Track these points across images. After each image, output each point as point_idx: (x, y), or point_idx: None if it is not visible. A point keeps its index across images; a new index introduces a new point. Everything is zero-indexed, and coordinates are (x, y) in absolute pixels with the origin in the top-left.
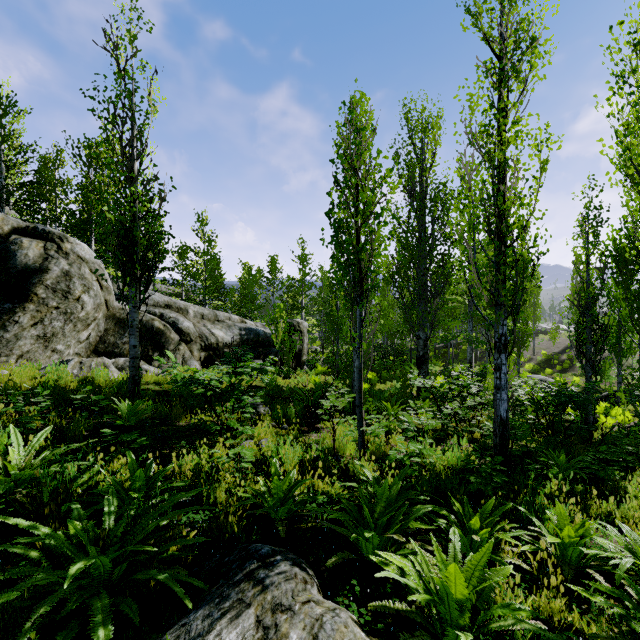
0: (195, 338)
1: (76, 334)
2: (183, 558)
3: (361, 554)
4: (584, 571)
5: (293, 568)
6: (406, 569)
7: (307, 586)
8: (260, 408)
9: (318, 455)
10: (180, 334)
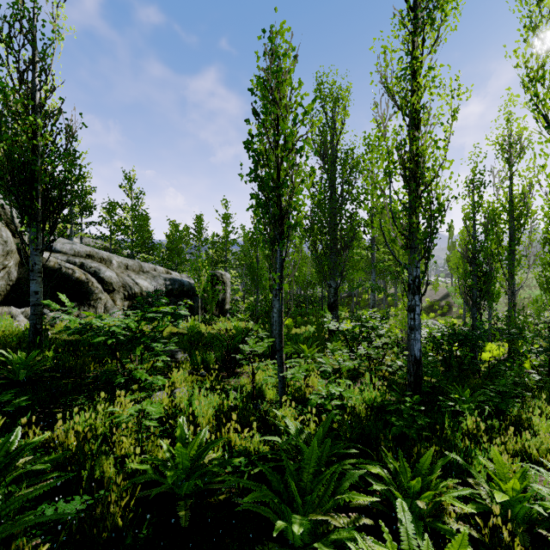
0: (118, 288)
1: None
2: None
3: (286, 540)
4: (534, 530)
5: None
6: None
7: None
8: (178, 355)
9: (236, 404)
10: (102, 283)
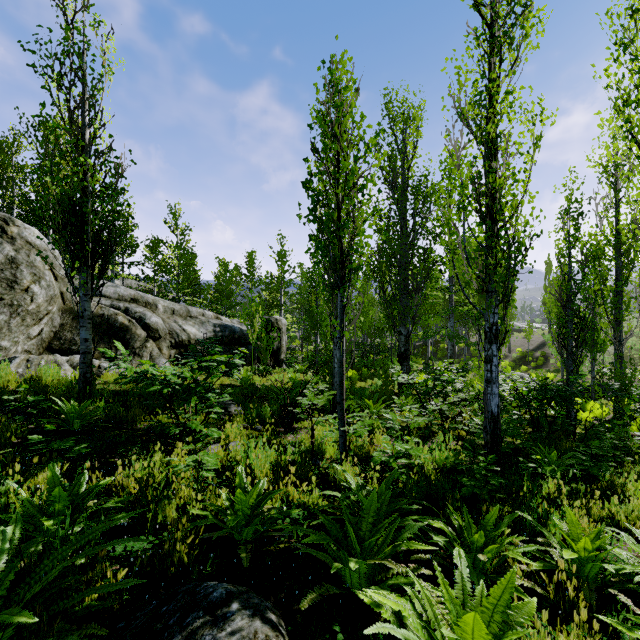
0: (164, 335)
1: (25, 329)
2: (107, 607)
3: (344, 585)
4: (605, 590)
5: (253, 622)
6: (405, 615)
7: None
8: (232, 408)
9: (294, 459)
10: (147, 330)
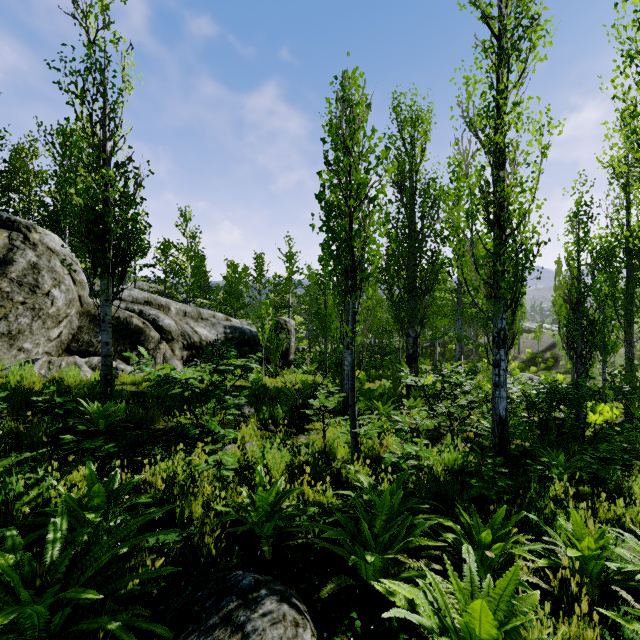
0: (177, 336)
1: (45, 332)
2: (147, 592)
3: (360, 577)
4: (607, 587)
5: (281, 606)
6: (418, 602)
7: (298, 630)
8: (245, 409)
9: (308, 459)
10: (161, 332)
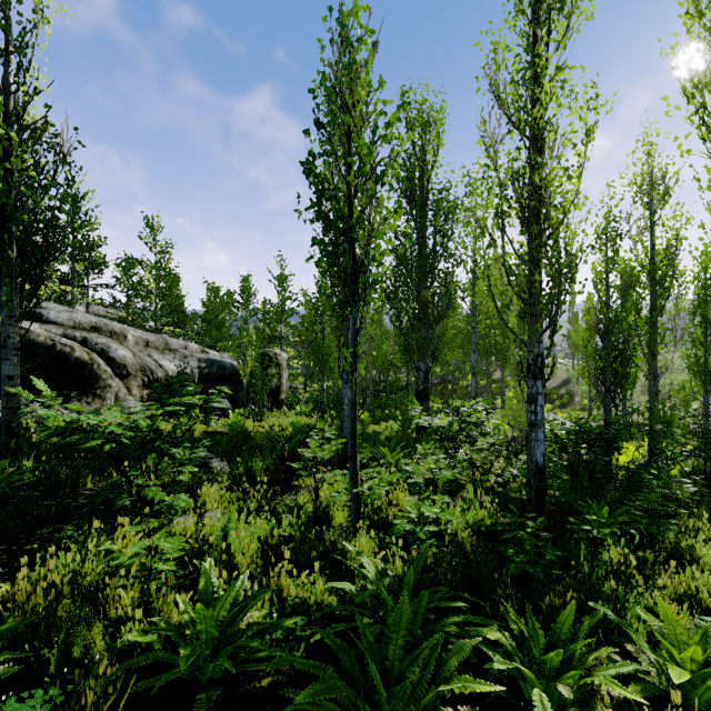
0: (135, 371)
1: None
2: None
3: None
4: None
5: None
6: None
7: None
8: (214, 463)
9: (291, 533)
10: (112, 366)
